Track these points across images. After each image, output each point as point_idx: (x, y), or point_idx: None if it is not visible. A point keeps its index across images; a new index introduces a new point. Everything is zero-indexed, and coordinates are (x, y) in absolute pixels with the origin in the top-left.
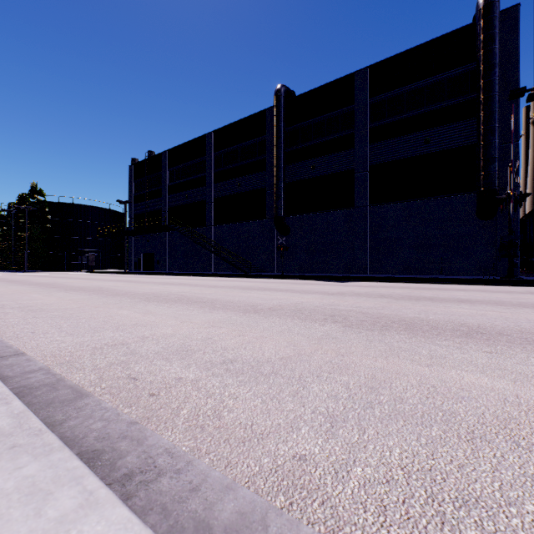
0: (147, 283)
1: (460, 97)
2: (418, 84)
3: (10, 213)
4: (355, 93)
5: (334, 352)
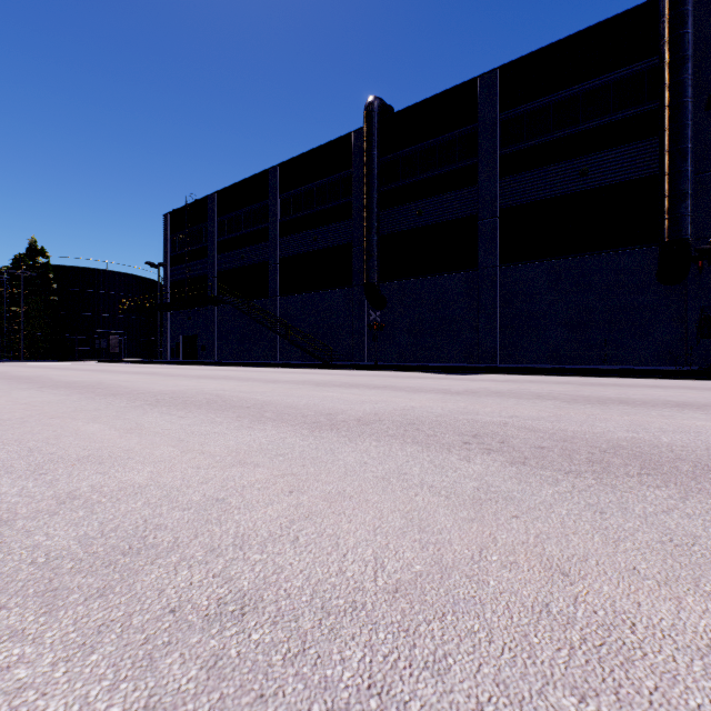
0: (176, 376)
1: (632, 108)
2: (571, 91)
3: (2, 281)
4: (480, 105)
5: (534, 558)
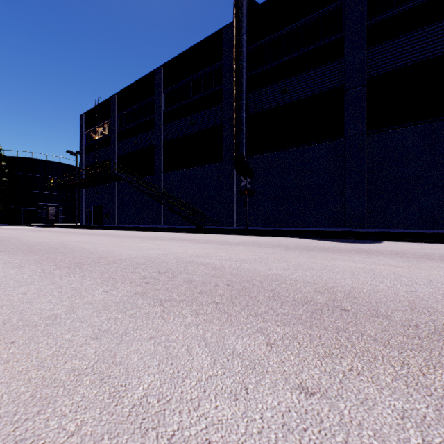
0: None
1: None
2: None
3: None
4: None
5: None
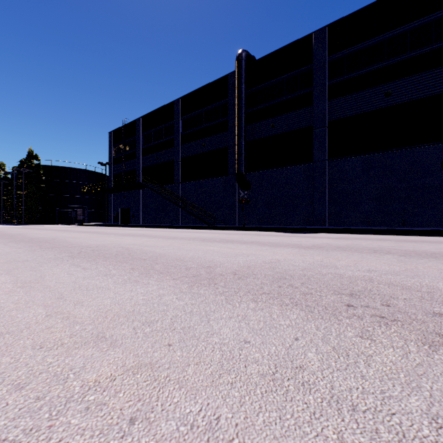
0: (109, 234)
1: (423, 47)
2: (378, 39)
3: (13, 175)
4: (314, 52)
5: None
